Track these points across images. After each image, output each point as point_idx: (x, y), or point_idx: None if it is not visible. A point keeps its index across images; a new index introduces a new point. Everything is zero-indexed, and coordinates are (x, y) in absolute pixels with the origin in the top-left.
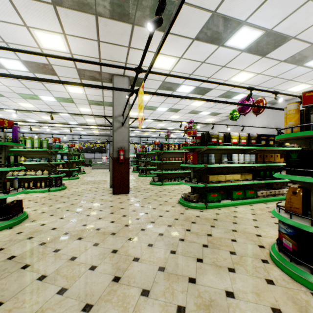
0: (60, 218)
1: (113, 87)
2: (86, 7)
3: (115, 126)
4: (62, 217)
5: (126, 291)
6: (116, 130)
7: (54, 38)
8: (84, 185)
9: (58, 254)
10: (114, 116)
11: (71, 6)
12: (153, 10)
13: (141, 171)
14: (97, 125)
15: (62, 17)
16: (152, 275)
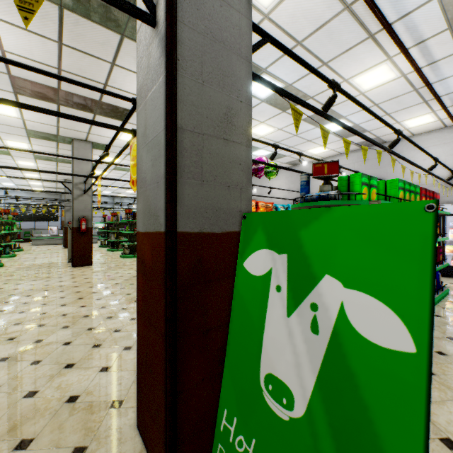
0: (18, 284)
1: (76, 174)
2: (49, 100)
3: (76, 194)
4: (19, 284)
5: (87, 300)
6: (77, 198)
7: (5, 108)
8: (29, 262)
9: (31, 296)
10: (75, 183)
11: (34, 97)
12: (112, 110)
13: (111, 245)
14: (52, 191)
15: (21, 100)
16: (105, 295)
